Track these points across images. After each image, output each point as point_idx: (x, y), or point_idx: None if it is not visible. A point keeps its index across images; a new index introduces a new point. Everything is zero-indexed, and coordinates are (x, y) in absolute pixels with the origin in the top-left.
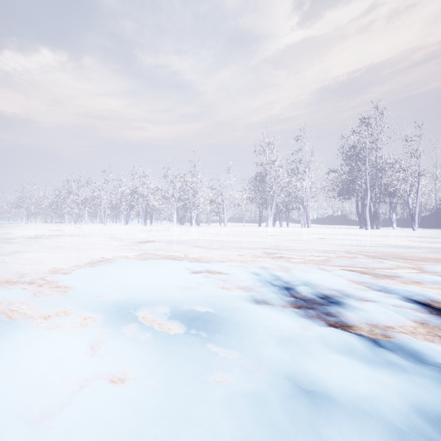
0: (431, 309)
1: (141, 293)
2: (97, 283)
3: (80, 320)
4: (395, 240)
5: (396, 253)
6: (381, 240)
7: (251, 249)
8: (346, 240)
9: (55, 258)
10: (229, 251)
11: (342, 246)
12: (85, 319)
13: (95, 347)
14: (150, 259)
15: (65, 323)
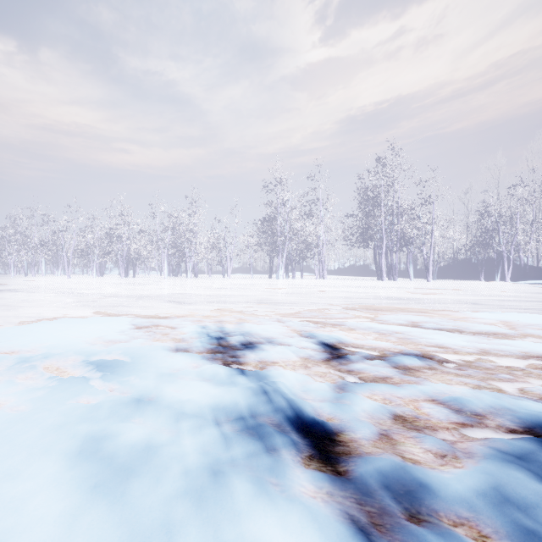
0: (327, 348)
1: (59, 347)
2: (14, 340)
3: None
4: (395, 292)
5: (375, 304)
6: (382, 292)
7: (231, 303)
8: (346, 292)
9: None
10: (202, 306)
11: (333, 298)
12: None
13: None
14: (99, 316)
15: None
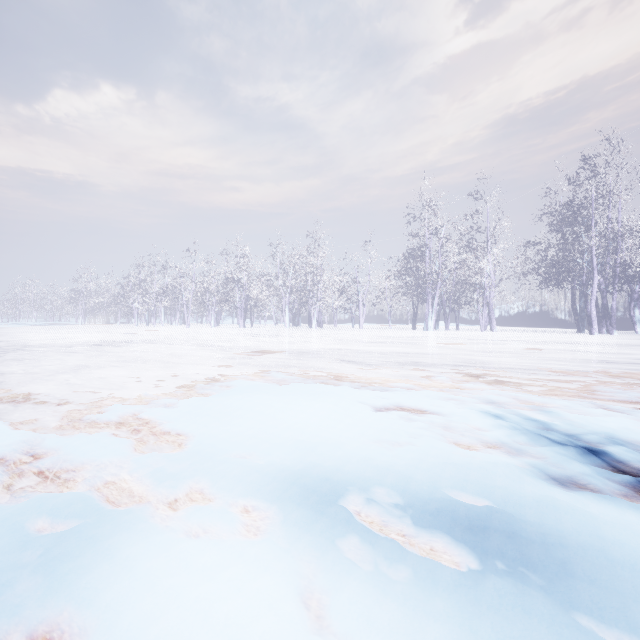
0: None
1: (321, 453)
2: (230, 429)
3: (239, 516)
4: None
5: None
6: (637, 352)
7: (436, 367)
8: (576, 352)
9: (140, 377)
10: (401, 370)
11: (584, 363)
12: (246, 512)
13: (309, 602)
14: (286, 382)
15: (215, 524)
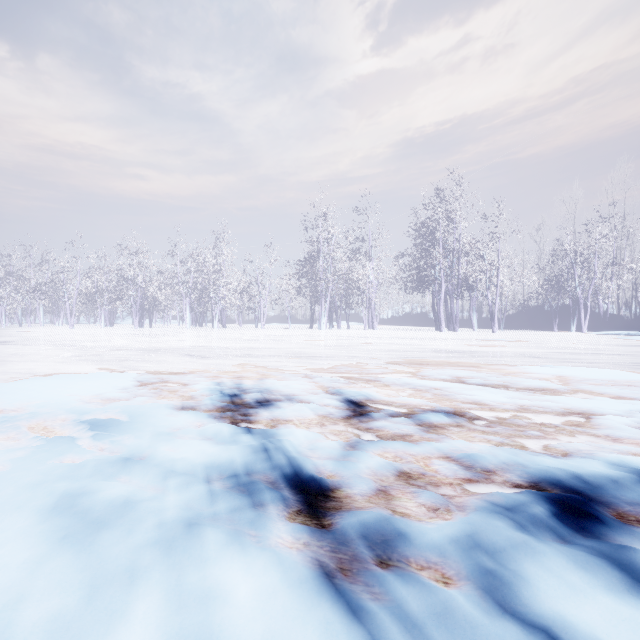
0: (351, 406)
1: (48, 405)
2: None
3: None
4: (451, 344)
5: (423, 358)
6: (436, 344)
7: (257, 357)
8: (395, 344)
9: None
10: (224, 360)
11: (377, 351)
12: None
13: None
14: (101, 371)
15: None
